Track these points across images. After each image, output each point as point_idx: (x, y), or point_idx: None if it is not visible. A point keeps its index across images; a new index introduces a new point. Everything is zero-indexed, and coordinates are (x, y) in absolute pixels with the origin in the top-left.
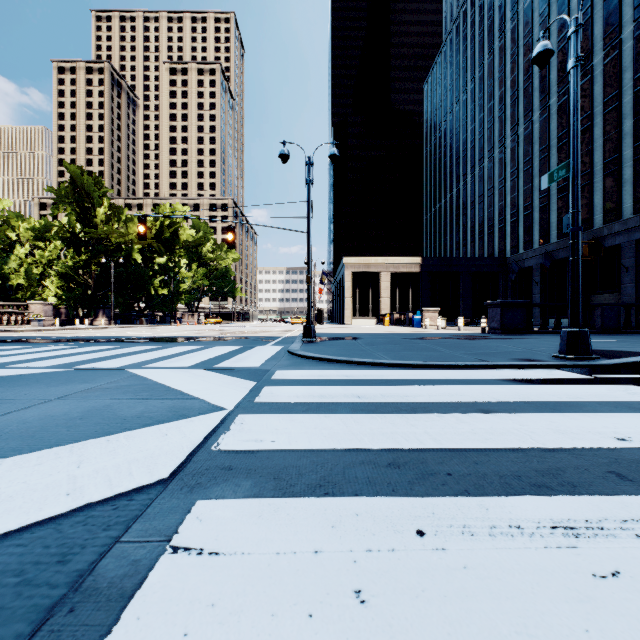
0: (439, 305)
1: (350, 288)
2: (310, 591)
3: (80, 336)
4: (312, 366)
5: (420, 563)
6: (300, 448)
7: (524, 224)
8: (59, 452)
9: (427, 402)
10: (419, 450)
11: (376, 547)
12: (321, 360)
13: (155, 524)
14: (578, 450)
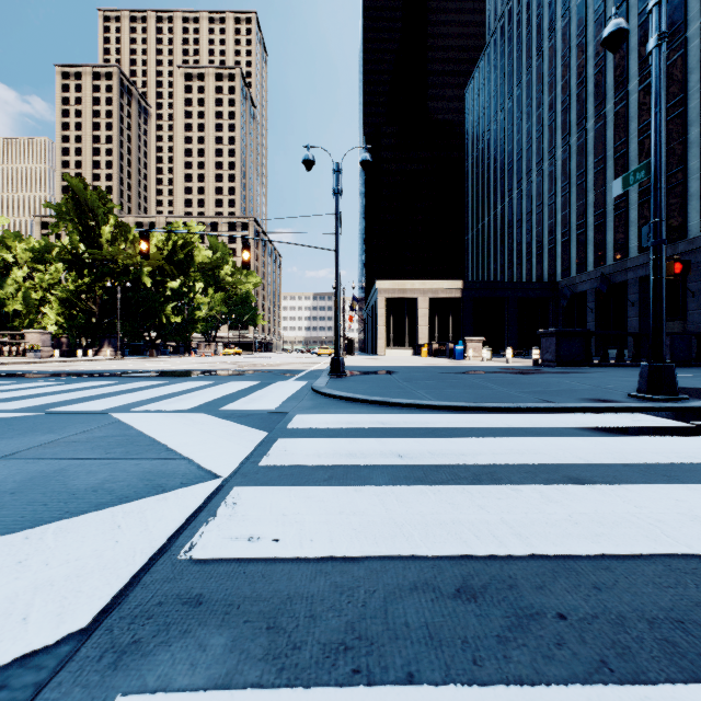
0: (482, 334)
1: (384, 315)
2: None
3: (77, 369)
4: (340, 409)
5: None
6: (316, 555)
7: (577, 244)
8: None
9: (492, 464)
10: (500, 558)
11: None
12: (351, 400)
13: None
14: None
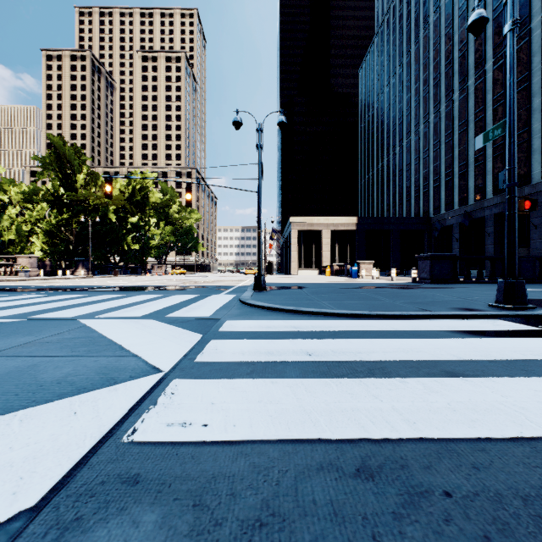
0: (372, 258)
1: (296, 243)
2: None
3: (57, 285)
4: (261, 316)
5: None
6: (238, 438)
7: (445, 188)
8: None
9: (383, 360)
10: (392, 441)
11: None
12: (270, 309)
13: None
14: None
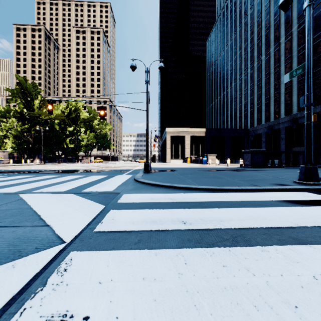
0: (214, 153)
1: (169, 144)
2: None
3: (18, 169)
4: (148, 190)
5: None
6: None
7: (257, 112)
8: None
9: (240, 228)
10: None
11: None
12: (154, 185)
13: None
14: None
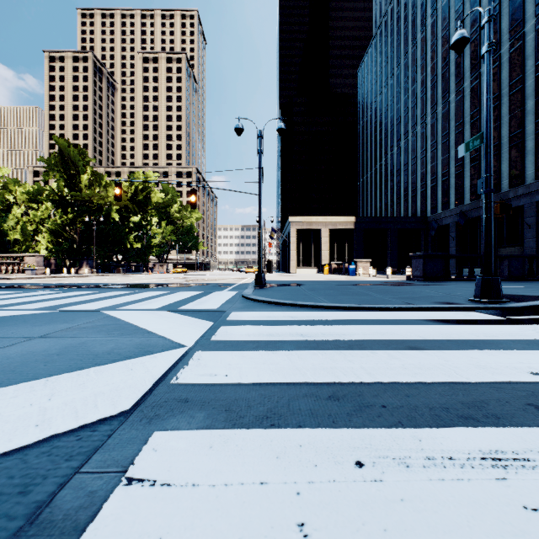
0: (370, 257)
1: (295, 242)
2: (255, 524)
3: (66, 283)
4: (262, 308)
5: (360, 495)
6: (250, 382)
7: (442, 188)
8: (34, 385)
9: (362, 340)
10: (356, 384)
11: (318, 478)
12: (270, 303)
13: (114, 455)
14: (498, 384)
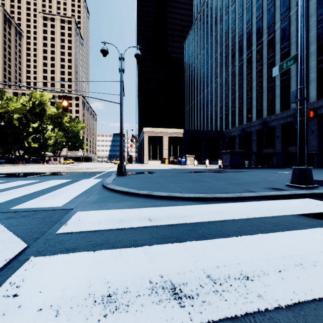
0: (192, 154)
1: (147, 144)
2: None
3: None
4: (116, 202)
5: None
6: None
7: (231, 115)
8: None
9: (295, 300)
10: None
11: None
12: (126, 193)
13: None
14: None
